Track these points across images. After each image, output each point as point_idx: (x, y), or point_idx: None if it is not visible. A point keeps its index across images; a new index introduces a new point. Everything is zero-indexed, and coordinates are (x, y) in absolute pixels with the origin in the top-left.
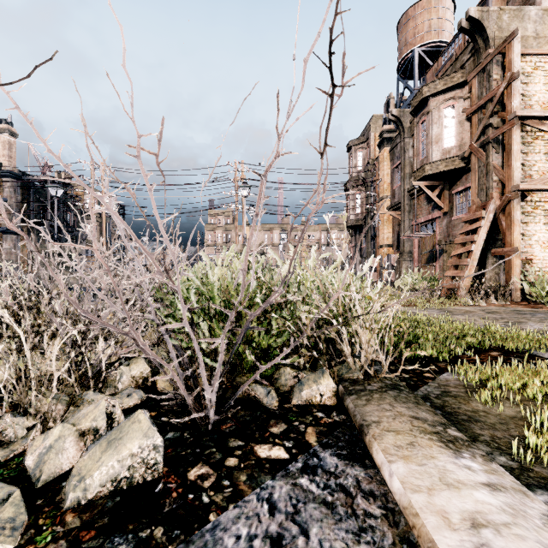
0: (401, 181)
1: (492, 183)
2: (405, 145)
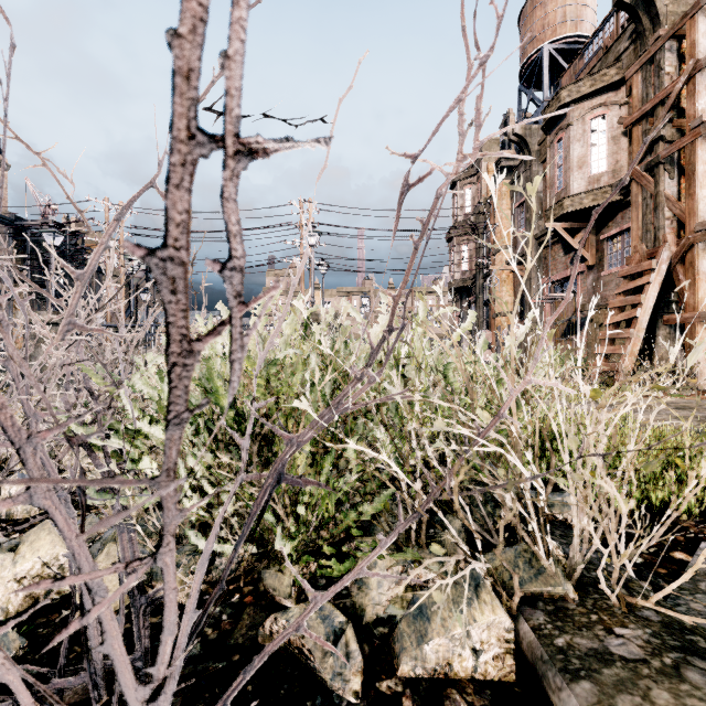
0: (526, 225)
1: (664, 221)
2: (532, 175)
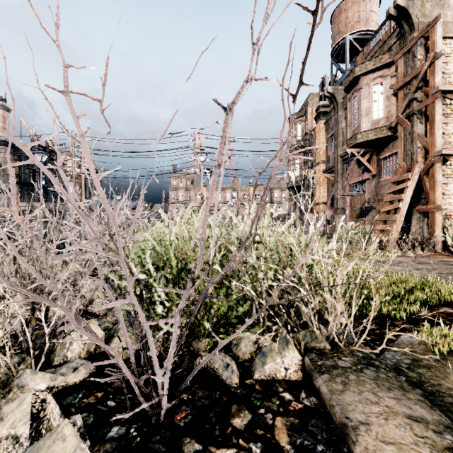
0: (335, 149)
1: (417, 149)
2: (338, 117)
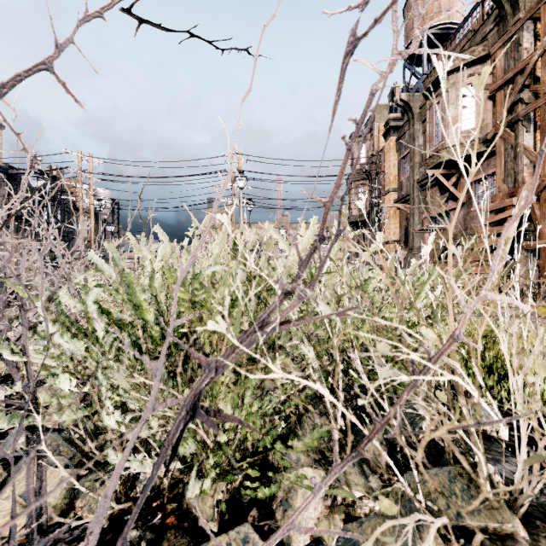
0: (410, 172)
1: (522, 167)
2: (415, 132)
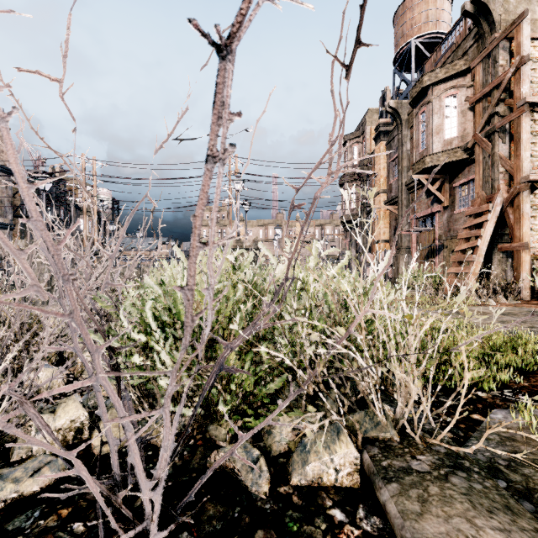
0: (398, 175)
1: (498, 175)
2: (403, 137)
